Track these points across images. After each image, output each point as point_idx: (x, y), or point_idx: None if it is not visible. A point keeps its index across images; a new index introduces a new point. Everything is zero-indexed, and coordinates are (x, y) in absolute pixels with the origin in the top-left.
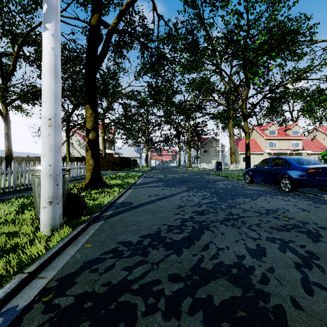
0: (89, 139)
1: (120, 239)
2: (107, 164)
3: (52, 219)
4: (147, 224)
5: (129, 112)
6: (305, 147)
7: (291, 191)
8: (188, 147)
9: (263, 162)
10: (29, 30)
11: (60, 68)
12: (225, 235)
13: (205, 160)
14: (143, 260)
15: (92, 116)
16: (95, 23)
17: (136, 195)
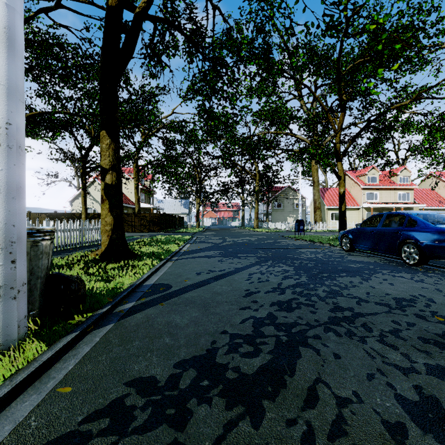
0: (105, 184)
1: (134, 373)
2: (141, 223)
3: (0, 331)
4: (192, 332)
5: (173, 150)
6: (417, 200)
7: (419, 265)
8: (256, 200)
9: (360, 220)
10: None
11: (20, 35)
12: (341, 359)
13: (278, 218)
14: (176, 441)
15: (111, 148)
16: (115, 3)
17: (178, 271)
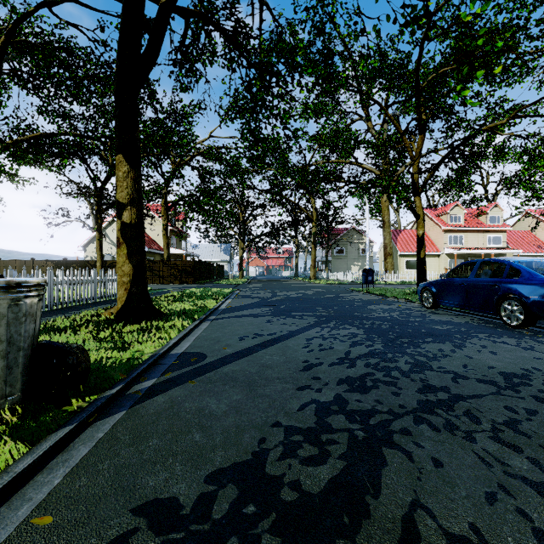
0: (122, 223)
1: (147, 491)
2: (171, 273)
3: None
4: (232, 424)
5: (210, 183)
6: (511, 244)
7: (524, 327)
8: (312, 245)
9: (440, 269)
10: (17, 20)
11: None
12: (445, 468)
13: (340, 267)
14: None
15: (130, 177)
16: None
17: (216, 335)
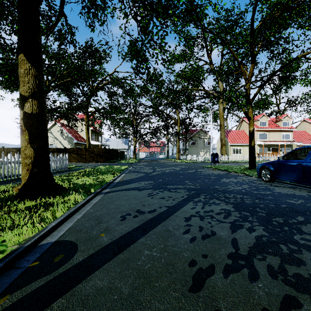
0: (24, 113)
1: None
2: (90, 156)
3: None
4: None
5: (115, 100)
6: (295, 139)
7: None
8: (177, 139)
9: None
10: None
11: None
12: None
13: (193, 152)
14: None
15: (31, 73)
16: None
17: (101, 213)
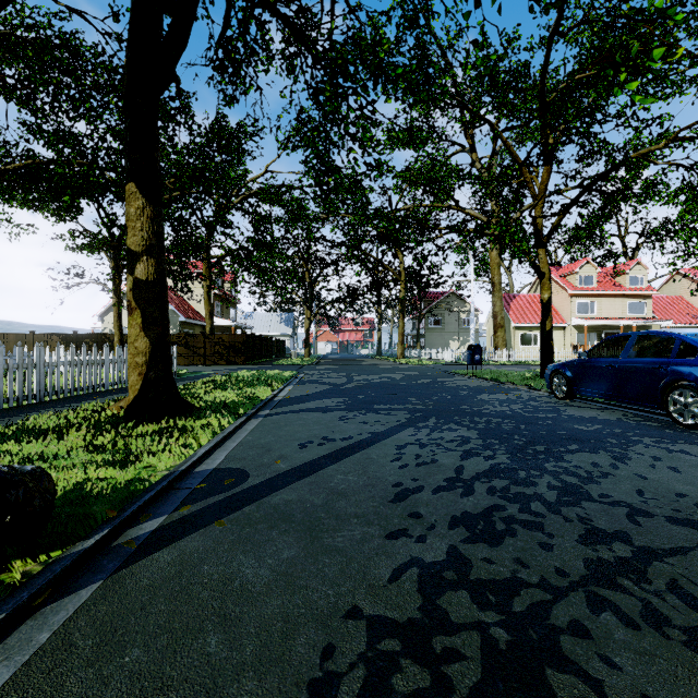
0: (135, 280)
1: None
2: (215, 350)
3: None
4: (278, 613)
5: (267, 232)
6: (658, 313)
7: None
8: (400, 314)
9: (566, 346)
10: None
11: None
12: None
13: (435, 342)
14: None
15: (145, 214)
16: None
17: (266, 440)
